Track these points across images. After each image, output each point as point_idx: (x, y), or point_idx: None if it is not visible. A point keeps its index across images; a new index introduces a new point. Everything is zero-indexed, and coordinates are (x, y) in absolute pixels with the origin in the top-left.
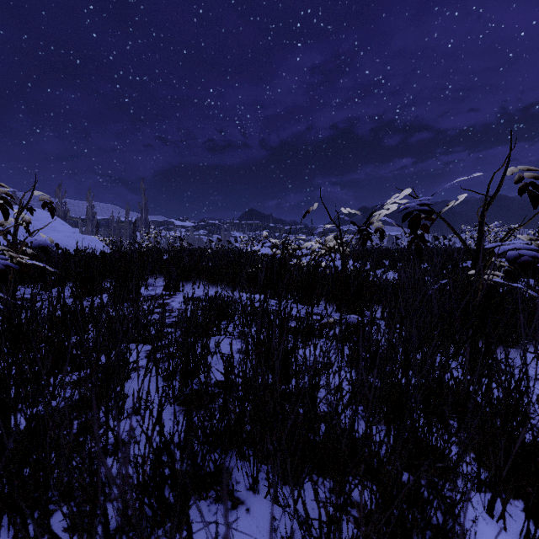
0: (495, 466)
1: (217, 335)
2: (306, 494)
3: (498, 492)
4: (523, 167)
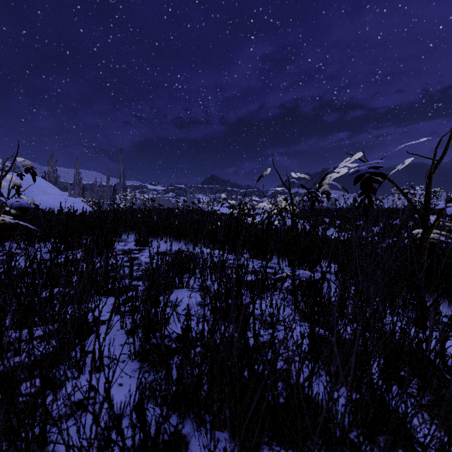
0: None
1: (180, 288)
2: None
3: None
4: None
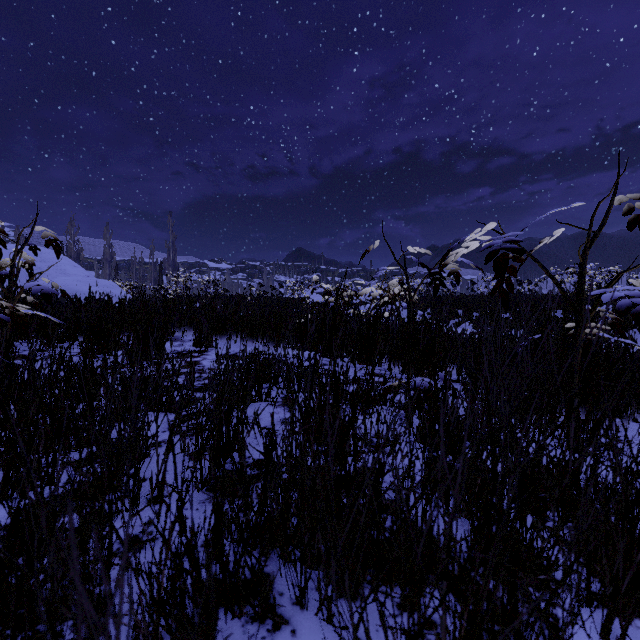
0: (612, 576)
1: (257, 401)
2: (369, 610)
3: (615, 610)
4: (634, 195)
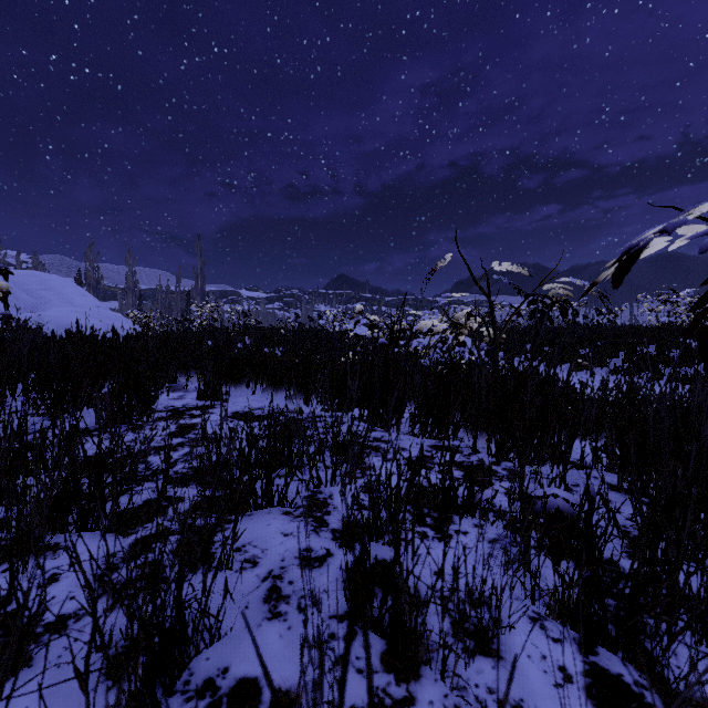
0: None
1: (265, 507)
2: None
3: None
4: None
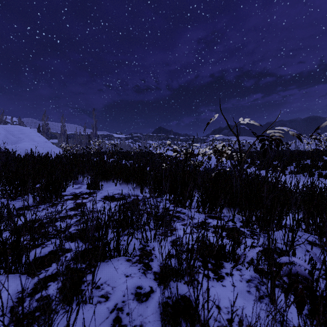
0: None
1: (116, 256)
2: None
3: None
4: None
